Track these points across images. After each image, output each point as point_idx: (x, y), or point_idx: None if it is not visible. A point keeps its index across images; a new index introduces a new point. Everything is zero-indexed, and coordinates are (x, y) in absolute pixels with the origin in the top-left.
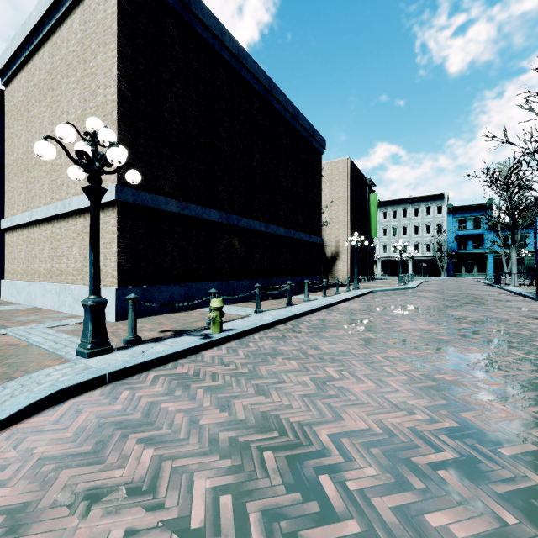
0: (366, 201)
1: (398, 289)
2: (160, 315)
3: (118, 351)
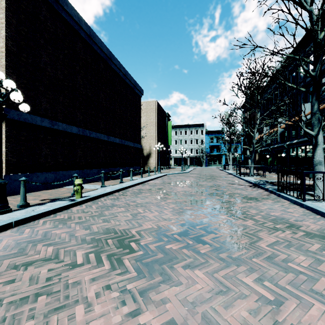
0: (166, 125)
1: (181, 173)
2: (38, 191)
3: (15, 211)
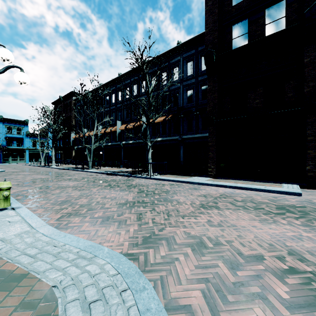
0: None
1: None
2: None
3: None
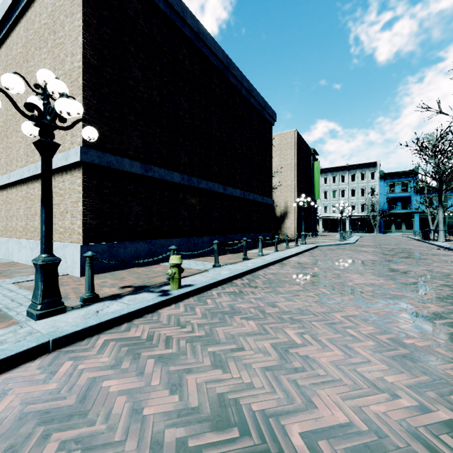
0: (311, 168)
1: (340, 244)
2: (125, 270)
3: (71, 311)
